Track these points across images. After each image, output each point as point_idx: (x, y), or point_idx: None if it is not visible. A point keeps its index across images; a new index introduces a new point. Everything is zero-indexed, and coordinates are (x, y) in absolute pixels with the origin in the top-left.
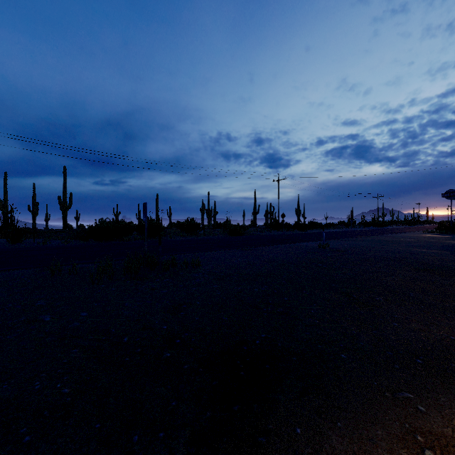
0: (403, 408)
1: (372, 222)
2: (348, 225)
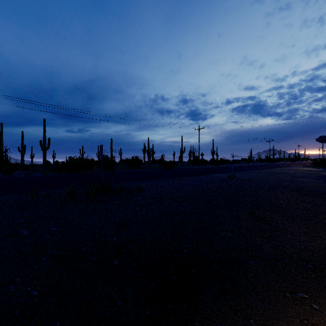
0: (301, 306)
1: (265, 159)
2: (248, 161)
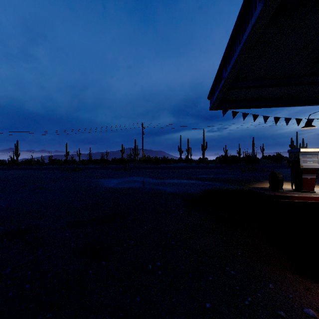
0: None
1: None
2: None
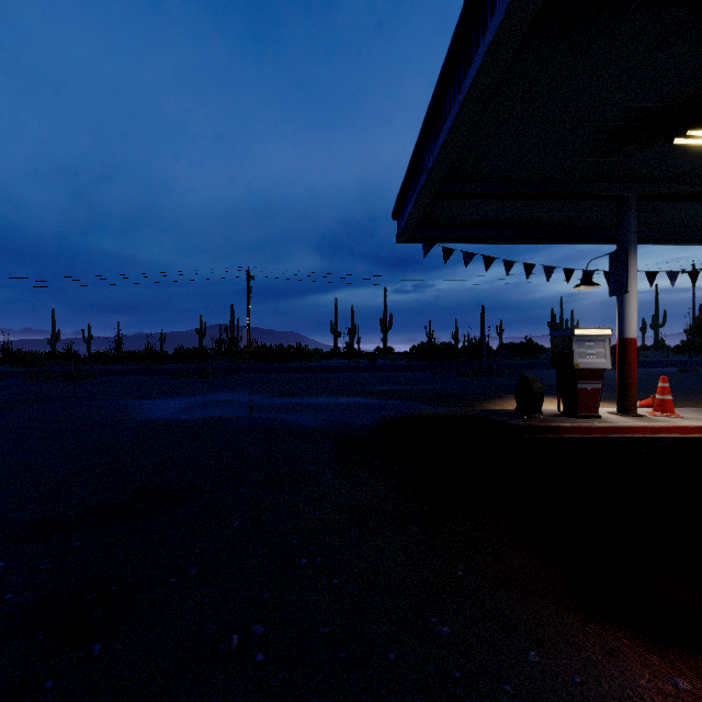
0: None
1: None
2: None
